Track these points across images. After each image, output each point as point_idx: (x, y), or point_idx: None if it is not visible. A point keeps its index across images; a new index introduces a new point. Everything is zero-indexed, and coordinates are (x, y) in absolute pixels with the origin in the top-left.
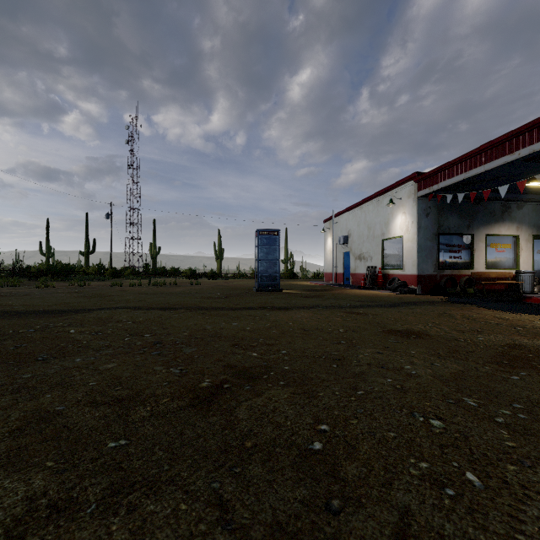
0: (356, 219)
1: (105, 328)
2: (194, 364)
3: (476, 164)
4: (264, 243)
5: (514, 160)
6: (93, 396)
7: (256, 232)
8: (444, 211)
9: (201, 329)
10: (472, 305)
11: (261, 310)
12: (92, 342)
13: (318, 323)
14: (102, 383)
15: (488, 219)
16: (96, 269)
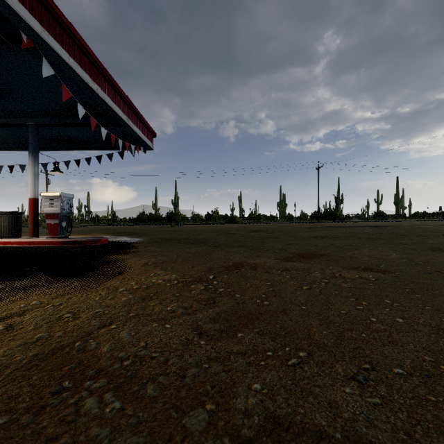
0: None
1: None
2: None
3: None
4: None
5: None
6: None
7: None
8: None
9: None
10: None
11: None
12: None
13: None
14: None
15: None
16: None
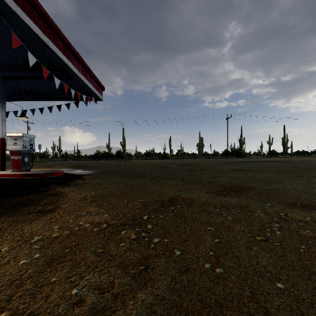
0: None
1: None
2: None
3: None
4: None
5: None
6: None
7: None
8: None
9: None
10: None
11: None
12: None
13: None
14: None
15: None
16: None
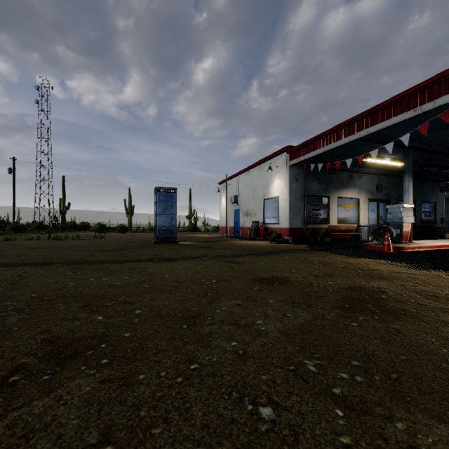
0: (244, 182)
1: None
2: (2, 341)
3: (330, 141)
4: (162, 200)
5: (356, 139)
6: None
7: (155, 190)
8: (308, 177)
9: (60, 287)
10: (328, 251)
11: (147, 262)
12: None
13: (194, 274)
14: None
15: (339, 185)
16: None
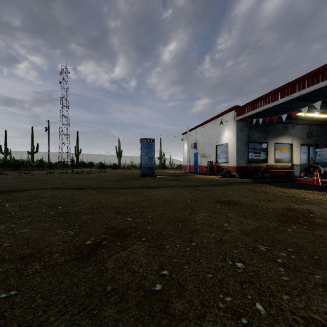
0: (201, 133)
1: (32, 203)
2: (86, 227)
3: (269, 102)
4: (145, 147)
5: (290, 100)
6: (2, 255)
7: (140, 140)
8: (251, 129)
9: (98, 202)
10: (267, 184)
11: (141, 188)
12: (18, 213)
13: (175, 197)
14: (14, 244)
15: (276, 134)
16: (38, 163)
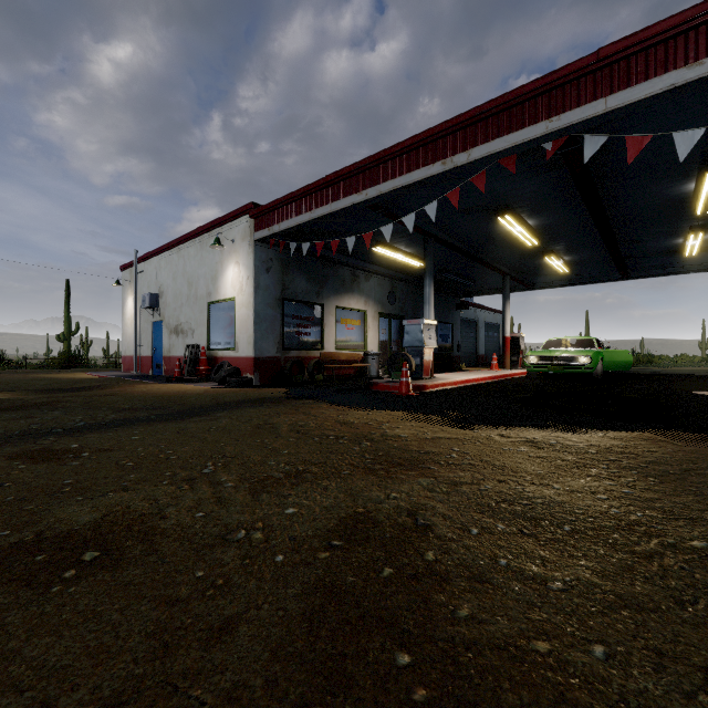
0: (171, 268)
1: None
2: None
3: (322, 202)
4: None
5: (362, 203)
6: None
7: None
8: (290, 268)
9: None
10: (316, 399)
11: None
12: None
13: None
14: None
15: (338, 288)
16: None
